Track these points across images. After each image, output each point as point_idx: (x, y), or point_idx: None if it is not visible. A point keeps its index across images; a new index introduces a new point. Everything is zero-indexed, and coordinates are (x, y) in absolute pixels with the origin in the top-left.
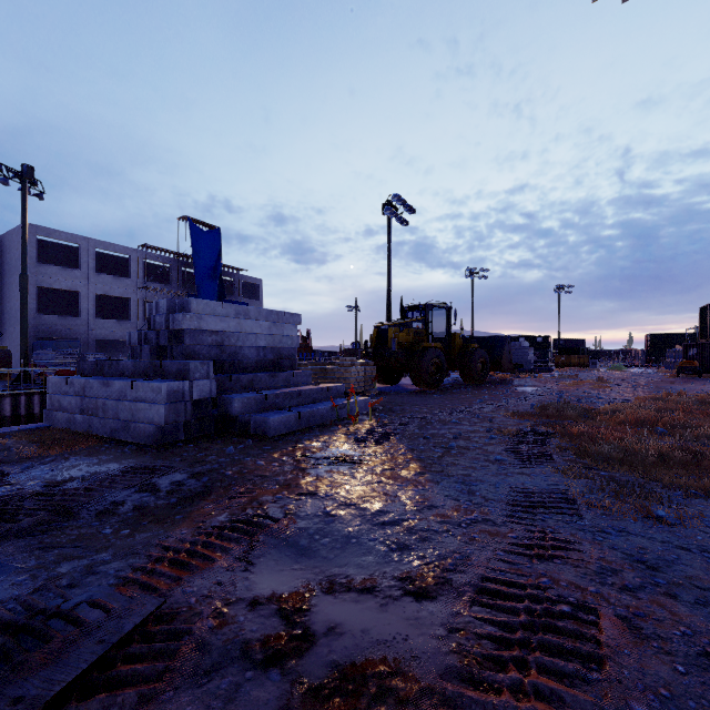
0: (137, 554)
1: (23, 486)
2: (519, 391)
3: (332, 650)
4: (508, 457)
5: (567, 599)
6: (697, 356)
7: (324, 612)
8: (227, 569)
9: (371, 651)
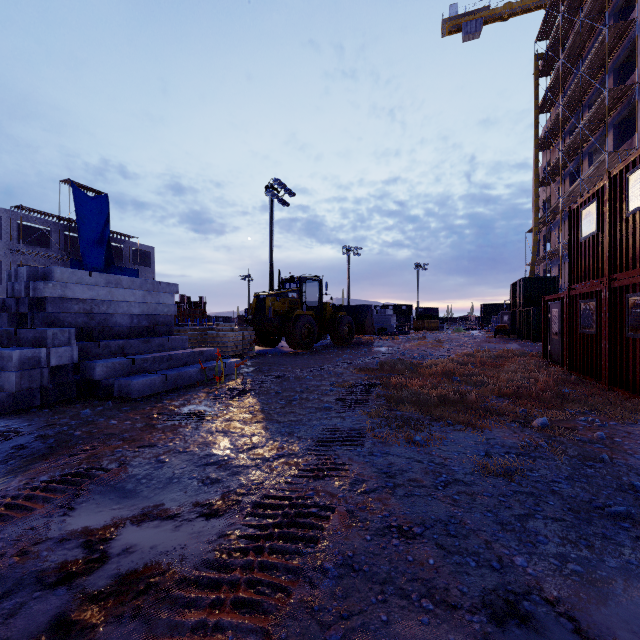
0: None
1: None
2: (375, 350)
3: (120, 565)
4: (336, 405)
5: (318, 504)
6: (508, 321)
7: (125, 539)
8: (46, 516)
9: (152, 561)
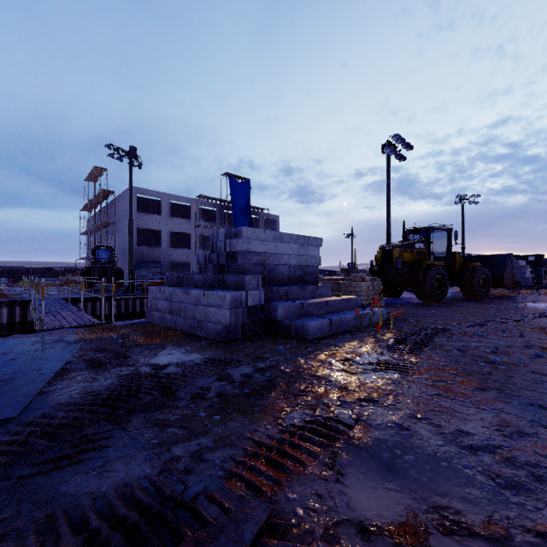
0: (233, 445)
1: (139, 367)
2: (530, 306)
3: None
4: None
5: None
6: None
7: None
8: (320, 477)
9: None
